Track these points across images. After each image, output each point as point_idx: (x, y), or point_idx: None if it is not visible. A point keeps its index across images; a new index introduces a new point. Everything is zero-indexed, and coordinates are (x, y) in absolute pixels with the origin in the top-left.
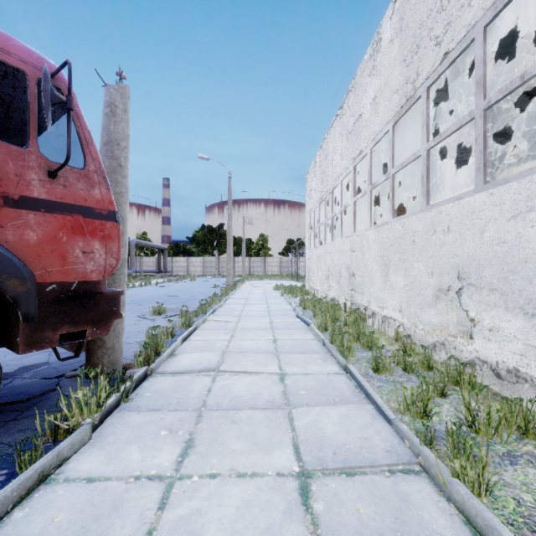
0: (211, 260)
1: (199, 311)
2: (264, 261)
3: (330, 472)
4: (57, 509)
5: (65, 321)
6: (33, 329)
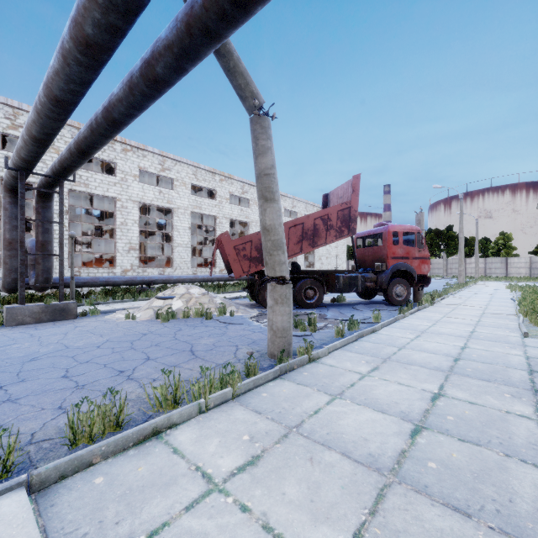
0: (438, 261)
1: (443, 293)
2: (505, 262)
3: (490, 314)
4: (431, 310)
5: (420, 282)
6: (416, 283)
